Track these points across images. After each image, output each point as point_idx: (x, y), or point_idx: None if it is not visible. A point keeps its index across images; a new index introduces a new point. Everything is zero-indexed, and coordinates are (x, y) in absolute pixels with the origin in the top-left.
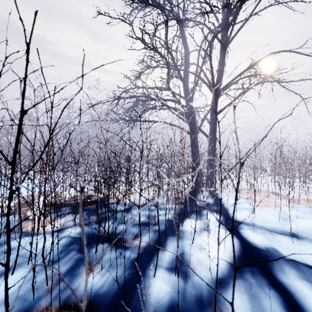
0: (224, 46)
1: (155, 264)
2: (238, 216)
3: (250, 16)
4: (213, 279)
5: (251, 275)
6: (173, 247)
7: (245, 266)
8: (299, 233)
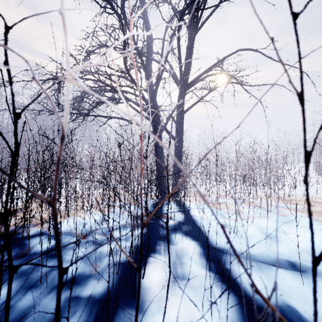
0: (192, 32)
1: None
2: (217, 240)
3: (221, 3)
4: None
5: None
6: None
7: None
8: (295, 261)
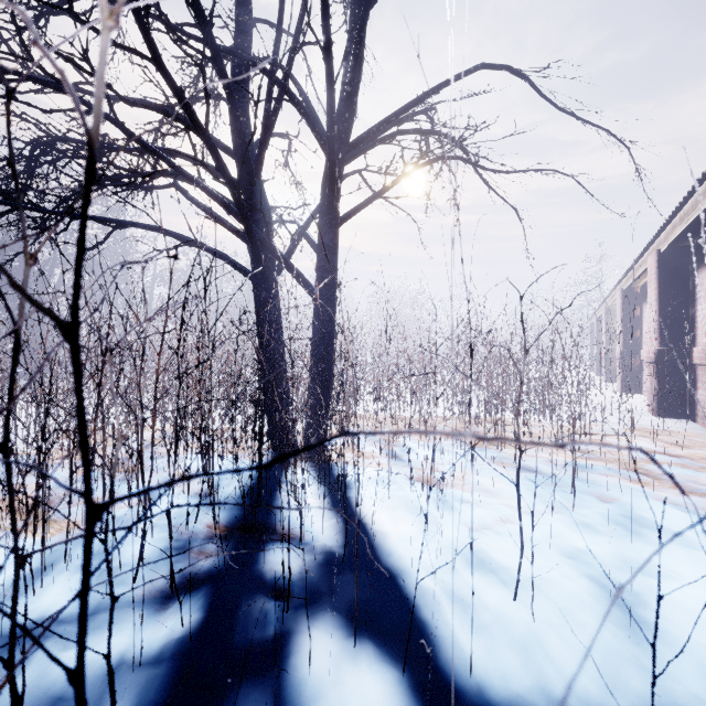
0: None
1: None
2: (470, 648)
3: None
4: None
5: None
6: None
7: None
8: None
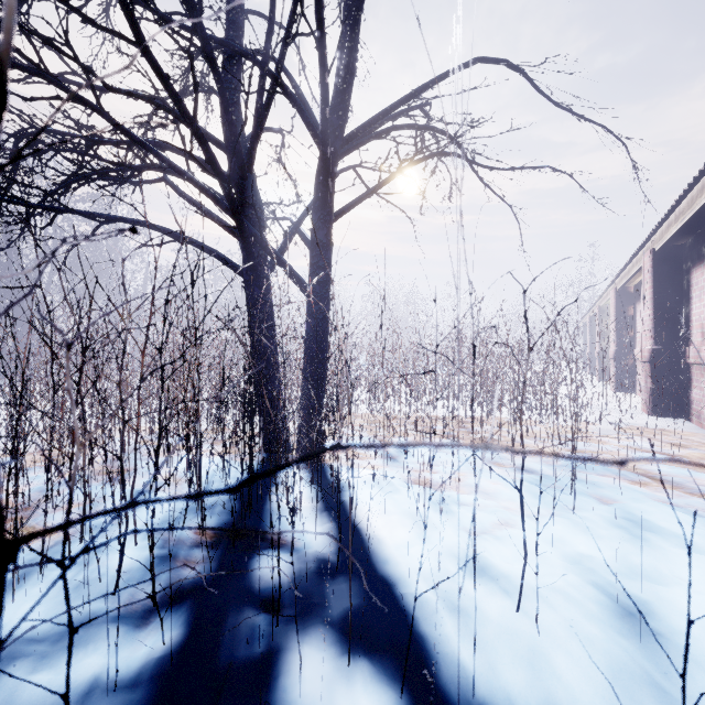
0: None
1: None
2: (471, 665)
3: None
4: None
5: None
6: None
7: None
8: None
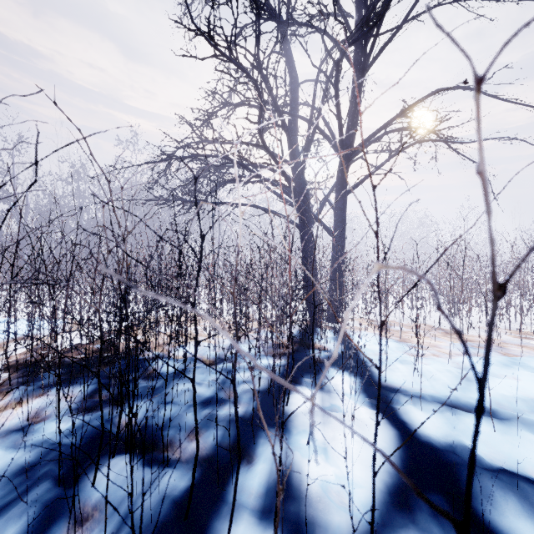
0: (359, 72)
1: (230, 504)
2: (388, 377)
3: (405, 23)
4: (355, 533)
5: (433, 517)
6: (270, 455)
7: None
8: (499, 408)
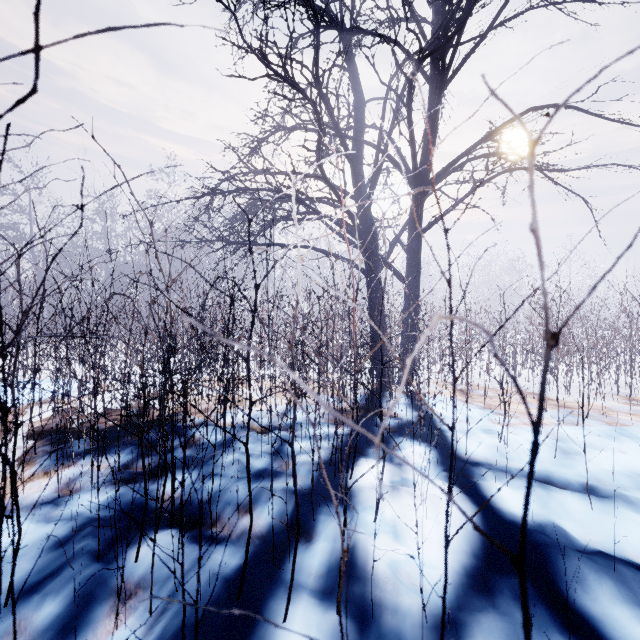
0: (436, 89)
1: (287, 583)
2: (470, 449)
3: (490, 30)
4: (427, 616)
5: (516, 601)
6: (332, 533)
7: (499, 576)
8: (600, 484)
